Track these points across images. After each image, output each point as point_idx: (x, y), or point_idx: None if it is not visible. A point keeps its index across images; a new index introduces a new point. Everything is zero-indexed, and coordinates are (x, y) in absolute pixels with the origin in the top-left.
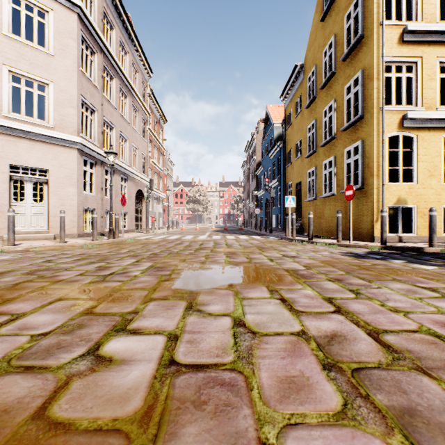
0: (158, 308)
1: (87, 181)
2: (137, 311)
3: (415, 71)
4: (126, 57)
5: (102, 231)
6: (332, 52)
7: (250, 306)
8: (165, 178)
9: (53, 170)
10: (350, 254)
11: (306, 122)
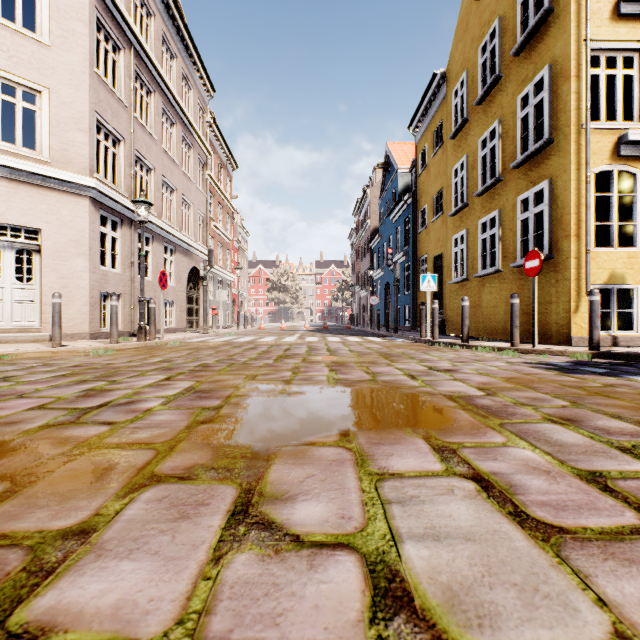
0: (157, 513)
1: (107, 250)
2: (90, 528)
3: (638, 66)
4: (173, 63)
5: (132, 330)
6: (494, 45)
7: (406, 507)
8: (235, 253)
9: (50, 230)
10: (545, 366)
11: (451, 160)
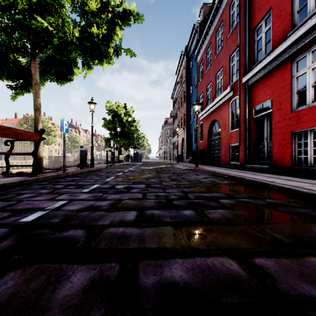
0: None
1: None
2: None
3: None
4: None
5: None
6: None
7: None
8: None
9: None
10: None
11: None
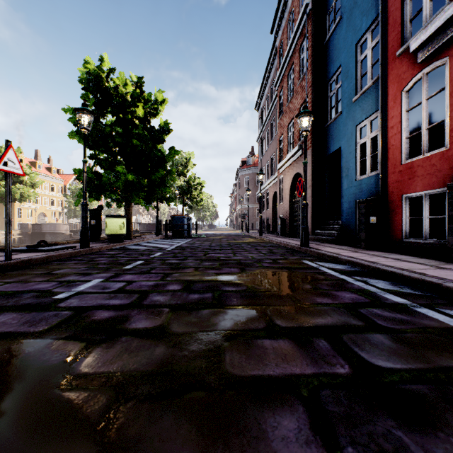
0: None
1: None
2: None
3: None
4: None
5: None
6: None
7: None
8: None
9: None
10: None
11: None
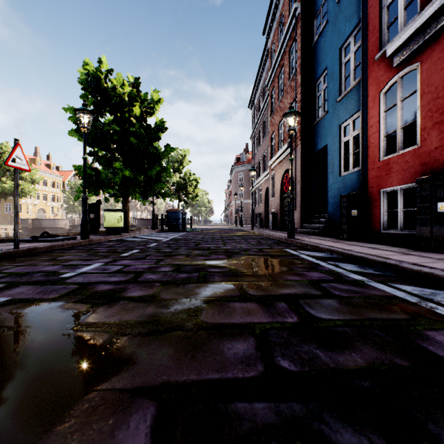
0: None
1: None
2: None
3: None
4: None
5: None
6: None
7: None
8: None
9: None
10: None
11: None
